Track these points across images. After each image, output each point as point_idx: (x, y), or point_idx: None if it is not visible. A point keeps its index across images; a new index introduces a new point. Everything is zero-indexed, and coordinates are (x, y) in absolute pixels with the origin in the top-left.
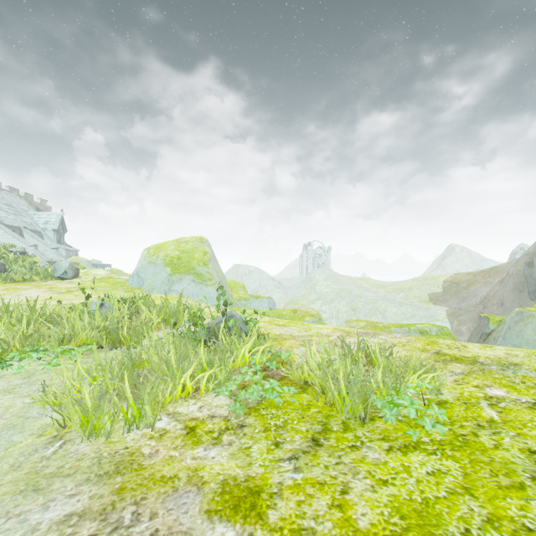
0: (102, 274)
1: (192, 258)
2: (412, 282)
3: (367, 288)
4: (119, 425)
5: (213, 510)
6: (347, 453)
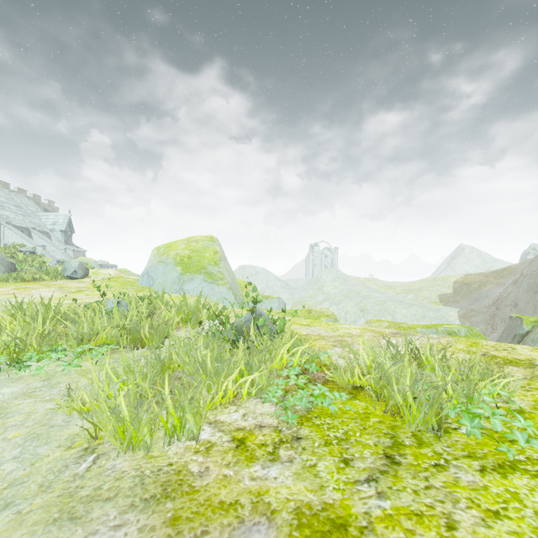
0: (111, 273)
1: (202, 257)
2: (421, 283)
3: (375, 289)
4: (156, 436)
5: None
6: (433, 474)
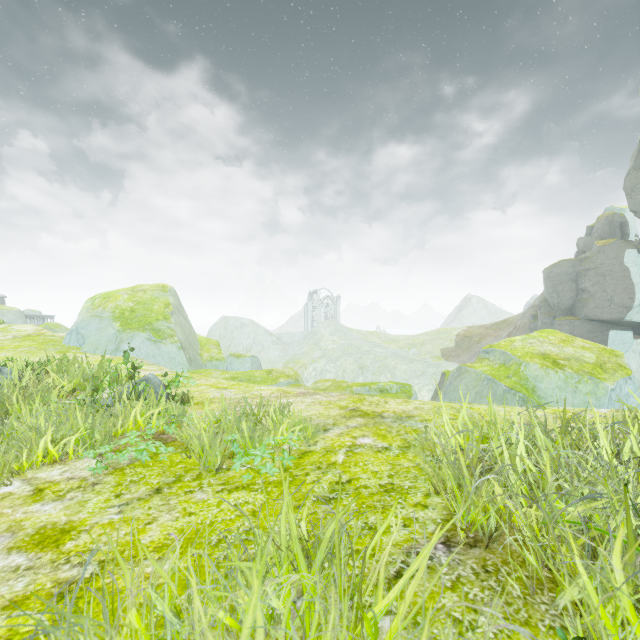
0: (29, 330)
1: (149, 310)
2: (425, 336)
3: (377, 343)
4: None
5: (16, 546)
6: (179, 496)
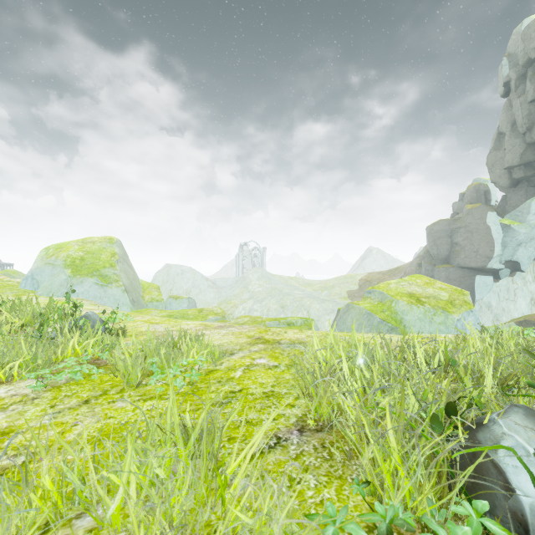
0: None
1: (97, 259)
2: (335, 281)
3: (296, 287)
4: None
5: None
6: (103, 405)
